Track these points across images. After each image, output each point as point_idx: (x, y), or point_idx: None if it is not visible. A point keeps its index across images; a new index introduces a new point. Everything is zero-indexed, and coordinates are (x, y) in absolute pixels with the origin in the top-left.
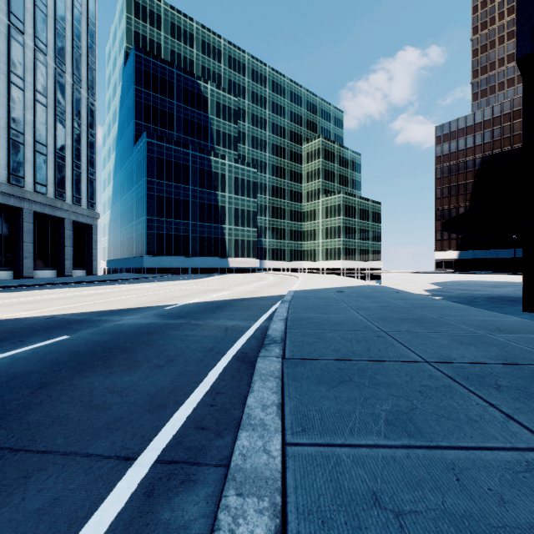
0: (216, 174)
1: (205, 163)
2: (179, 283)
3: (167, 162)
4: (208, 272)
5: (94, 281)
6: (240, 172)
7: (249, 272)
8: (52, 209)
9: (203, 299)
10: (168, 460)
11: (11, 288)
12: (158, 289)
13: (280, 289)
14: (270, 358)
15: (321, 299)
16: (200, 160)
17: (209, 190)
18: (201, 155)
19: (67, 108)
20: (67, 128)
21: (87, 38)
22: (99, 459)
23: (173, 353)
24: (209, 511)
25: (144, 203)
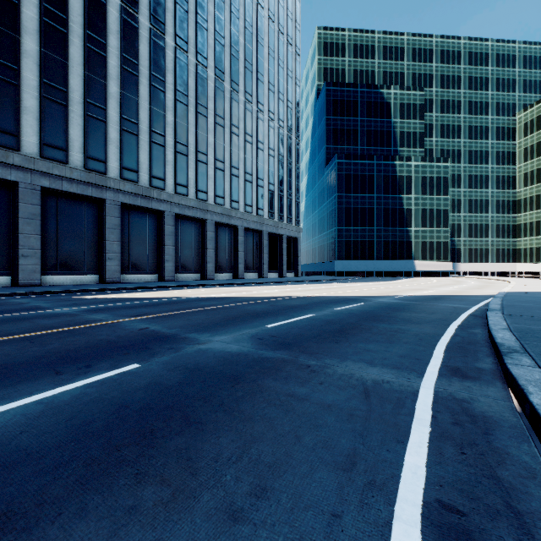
0: (401, 178)
1: (389, 169)
2: (378, 283)
3: (353, 176)
4: (392, 275)
5: (311, 281)
6: (428, 170)
7: (438, 276)
8: (277, 228)
9: (416, 294)
10: (462, 327)
11: (273, 283)
12: (369, 287)
13: (488, 291)
14: (494, 313)
15: (537, 298)
16: (384, 168)
17: (393, 195)
18: (385, 163)
19: (284, 154)
20: (284, 168)
21: (295, 95)
22: (437, 324)
23: (431, 311)
24: (483, 332)
25: (335, 215)
